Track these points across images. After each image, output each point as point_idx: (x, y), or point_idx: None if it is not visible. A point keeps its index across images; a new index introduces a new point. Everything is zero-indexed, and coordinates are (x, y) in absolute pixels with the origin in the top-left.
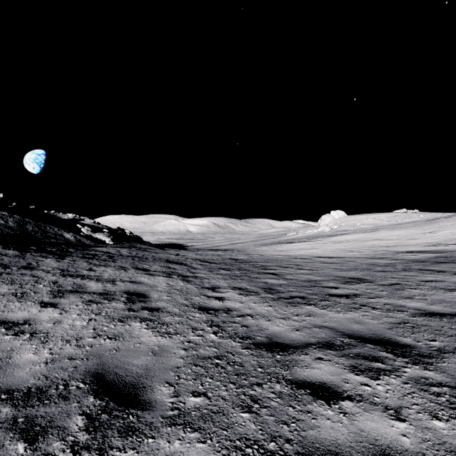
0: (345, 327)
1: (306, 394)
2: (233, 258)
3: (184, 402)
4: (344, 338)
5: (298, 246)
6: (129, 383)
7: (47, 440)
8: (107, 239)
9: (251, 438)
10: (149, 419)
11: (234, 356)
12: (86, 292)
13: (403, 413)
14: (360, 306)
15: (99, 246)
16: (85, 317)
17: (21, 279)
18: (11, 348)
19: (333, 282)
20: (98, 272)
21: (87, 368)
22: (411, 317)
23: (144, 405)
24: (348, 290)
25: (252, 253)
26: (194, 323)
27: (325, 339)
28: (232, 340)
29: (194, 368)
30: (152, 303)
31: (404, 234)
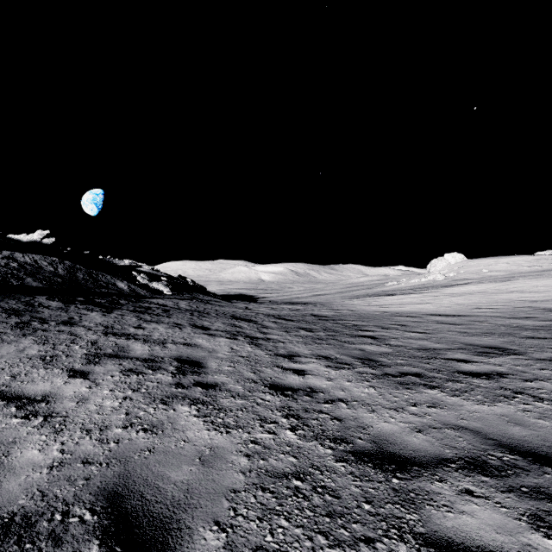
0: (497, 430)
1: None
2: (316, 315)
3: None
4: (502, 452)
5: (402, 299)
6: (157, 518)
7: None
8: (165, 288)
9: None
10: None
11: (322, 475)
12: (128, 357)
13: None
14: (514, 394)
15: (155, 298)
16: (119, 394)
17: (57, 338)
18: (13, 438)
19: (460, 352)
20: (147, 330)
21: (103, 482)
22: None
23: None
24: (487, 365)
25: (340, 308)
26: (263, 411)
27: (470, 452)
28: (319, 443)
29: (260, 495)
30: (209, 377)
31: None
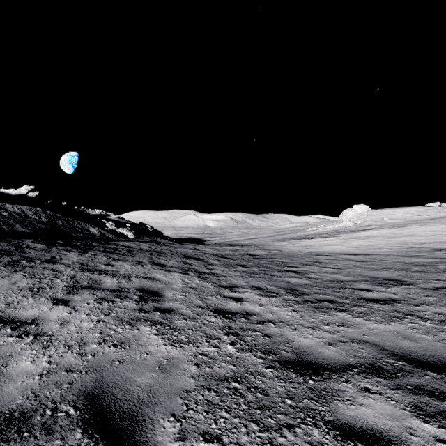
0: (391, 343)
1: None
2: (251, 254)
3: None
4: (393, 359)
5: (319, 241)
6: (127, 412)
7: None
8: (129, 233)
9: None
10: None
11: (255, 378)
12: (100, 288)
13: None
14: (405, 315)
15: (121, 241)
16: (94, 318)
17: (42, 273)
18: (10, 352)
19: (364, 283)
20: (116, 267)
21: (83, 386)
22: None
23: None
24: (385, 293)
25: (270, 248)
26: (208, 330)
27: (369, 360)
28: (253, 354)
29: (206, 394)
30: (165, 303)
31: (440, 229)
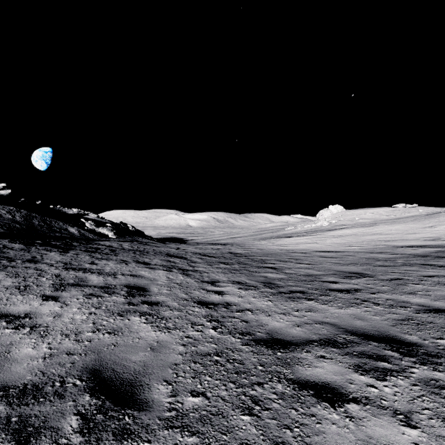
0: (347, 323)
1: (309, 395)
2: (232, 252)
3: (182, 403)
4: (347, 335)
5: (297, 240)
6: (126, 381)
7: (39, 442)
8: (110, 233)
9: (252, 444)
10: (146, 420)
11: (233, 353)
12: (87, 285)
13: (414, 419)
14: (362, 302)
15: (102, 240)
16: (85, 311)
17: (25, 272)
18: (10, 342)
19: (332, 277)
20: (100, 266)
21: (84, 364)
22: (415, 313)
23: (141, 405)
24: (349, 285)
25: (251, 247)
26: (193, 318)
27: (327, 336)
28: (232, 335)
29: (192, 365)
30: (152, 297)
31: (403, 228)
